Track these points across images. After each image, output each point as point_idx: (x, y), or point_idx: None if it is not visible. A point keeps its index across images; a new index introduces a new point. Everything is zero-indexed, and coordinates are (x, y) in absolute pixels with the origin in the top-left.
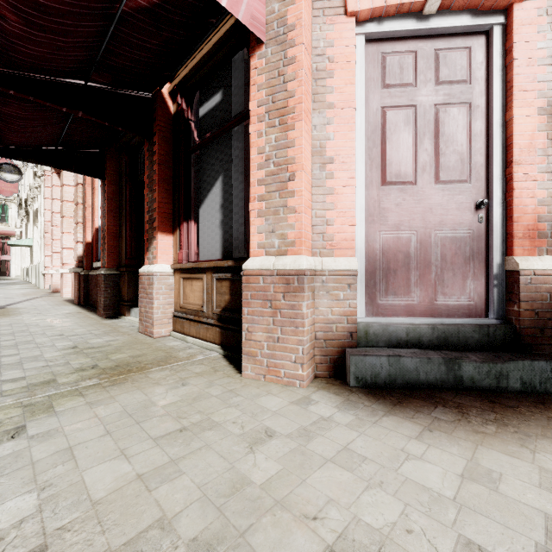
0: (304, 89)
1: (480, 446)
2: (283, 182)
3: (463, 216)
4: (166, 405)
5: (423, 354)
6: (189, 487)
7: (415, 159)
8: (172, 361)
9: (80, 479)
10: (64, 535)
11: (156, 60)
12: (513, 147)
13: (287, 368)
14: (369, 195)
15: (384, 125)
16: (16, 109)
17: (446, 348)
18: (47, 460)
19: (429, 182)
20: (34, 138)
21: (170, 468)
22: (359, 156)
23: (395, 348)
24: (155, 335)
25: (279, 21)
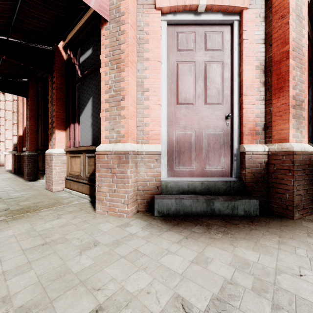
0: (130, 49)
1: (209, 245)
2: (118, 101)
3: (219, 123)
4: (41, 230)
5: (195, 197)
6: (31, 277)
7: (194, 91)
8: (57, 205)
9: None
10: None
11: (51, 27)
12: (243, 86)
13: (119, 207)
14: (169, 110)
15: (177, 71)
16: None
17: (208, 193)
18: None
19: (201, 103)
20: None
21: (25, 267)
22: (163, 88)
23: (182, 194)
24: (54, 190)
25: (116, 9)
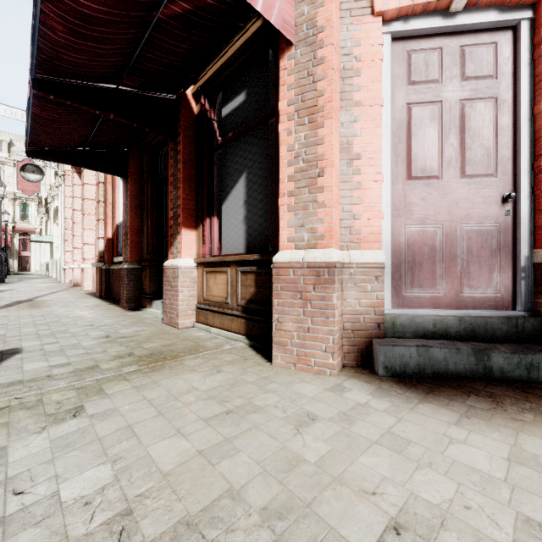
0: (334, 88)
1: (521, 433)
2: (312, 178)
3: (489, 210)
4: (207, 390)
5: (451, 345)
6: (248, 463)
7: (440, 153)
8: (202, 350)
9: (146, 454)
10: (144, 501)
11: (184, 64)
12: (541, 140)
13: (317, 357)
14: (395, 190)
15: (409, 121)
16: (53, 112)
17: (473, 339)
18: (111, 436)
19: (454, 176)
20: (65, 140)
21: (226, 446)
22: (385, 152)
23: (422, 338)
24: (180, 325)
25: (308, 24)
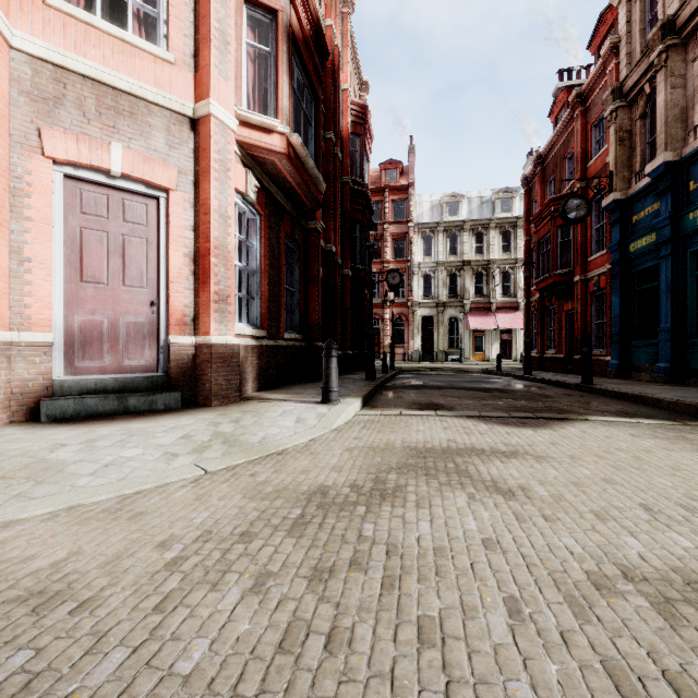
0: None
1: (104, 427)
2: None
3: (143, 309)
4: None
5: (103, 396)
6: None
7: (108, 268)
8: None
9: None
10: None
11: None
12: (170, 272)
13: None
14: (69, 288)
15: (82, 240)
16: None
17: (125, 391)
18: None
19: (118, 285)
20: None
21: None
22: (58, 259)
23: (86, 395)
24: None
25: None
